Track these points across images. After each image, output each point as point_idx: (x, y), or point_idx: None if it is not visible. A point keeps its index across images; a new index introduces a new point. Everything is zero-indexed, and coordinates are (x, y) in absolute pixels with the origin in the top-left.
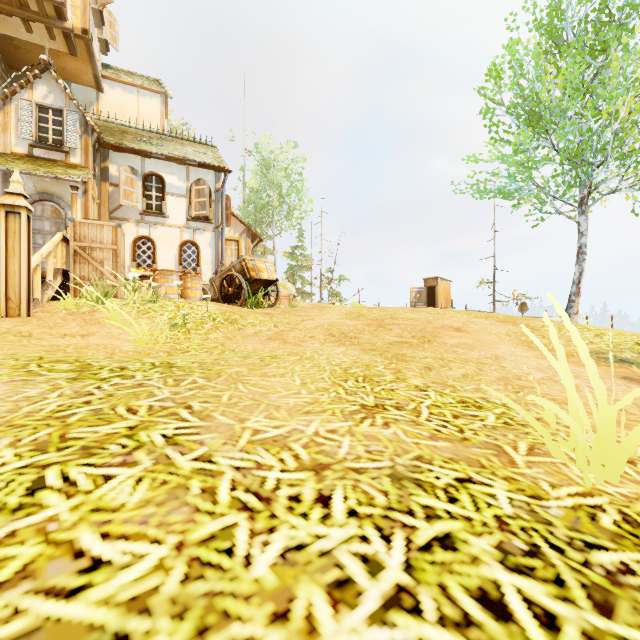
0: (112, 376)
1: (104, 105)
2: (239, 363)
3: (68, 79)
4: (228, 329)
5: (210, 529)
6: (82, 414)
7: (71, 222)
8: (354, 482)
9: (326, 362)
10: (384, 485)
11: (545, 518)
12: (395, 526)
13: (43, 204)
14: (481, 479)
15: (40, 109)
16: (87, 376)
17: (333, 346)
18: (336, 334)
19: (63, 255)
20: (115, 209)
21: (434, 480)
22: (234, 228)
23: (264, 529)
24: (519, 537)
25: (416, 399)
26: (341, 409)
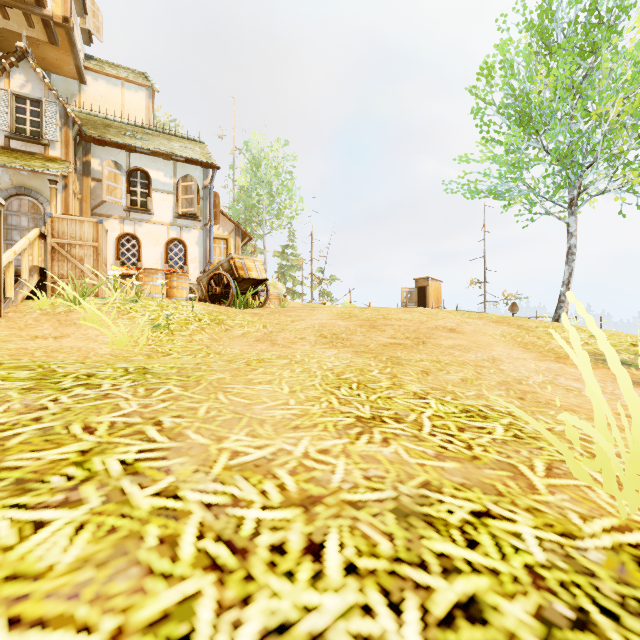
0: (75, 385)
1: (87, 98)
2: (222, 368)
3: (48, 70)
4: (214, 330)
5: (163, 603)
6: (27, 435)
7: (49, 217)
8: (351, 521)
9: (317, 366)
10: (388, 525)
11: (585, 566)
12: (405, 587)
13: (20, 199)
14: (501, 512)
15: (17, 99)
16: (46, 385)
17: (324, 348)
18: (327, 335)
19: (42, 252)
20: (98, 205)
21: (447, 515)
22: (223, 226)
23: (236, 600)
24: (560, 598)
25: (416, 409)
26: (334, 422)
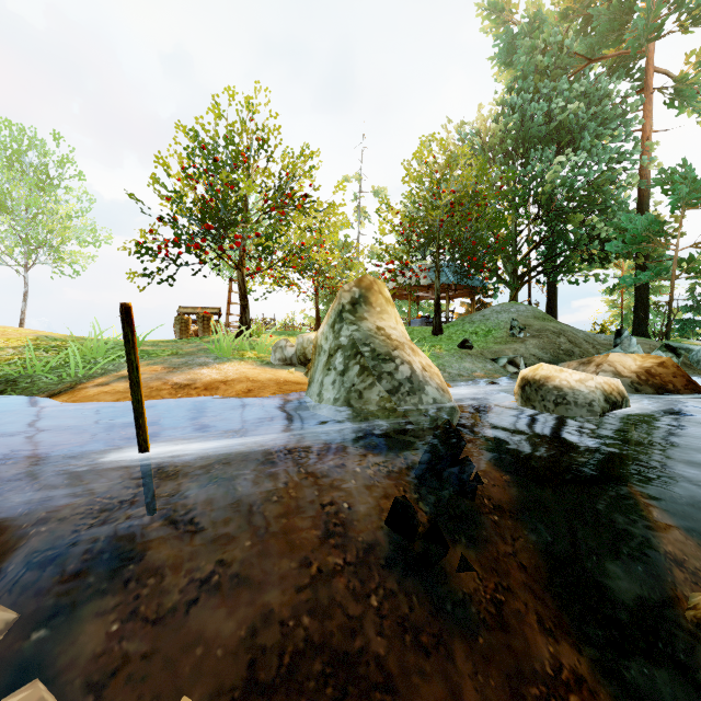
0: None
1: None
2: None
3: None
4: None
5: None
6: None
7: None
8: None
9: None
10: None
11: None
12: None
13: None
14: None
15: None
16: None
17: None
18: None
19: None
20: None
21: None
22: None
23: None
24: None
25: None
26: None
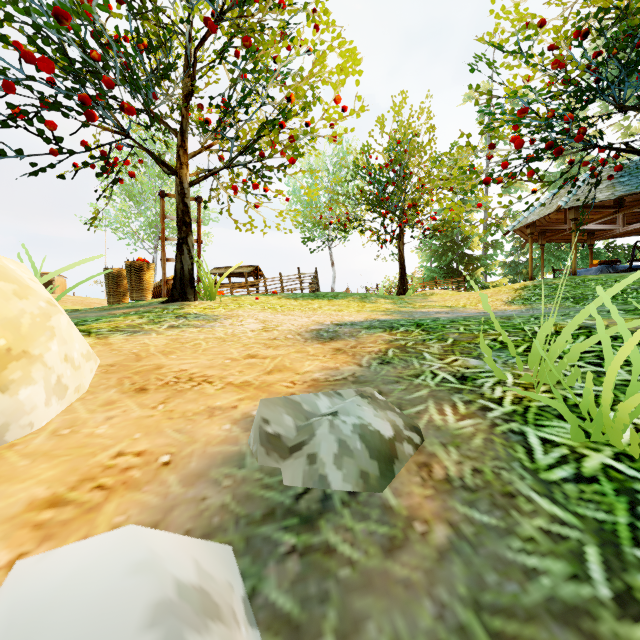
0: None
1: None
2: None
3: None
4: None
5: None
6: None
7: None
8: None
9: None
10: None
11: None
12: None
13: None
14: None
15: None
16: None
17: None
18: None
19: None
20: None
21: None
22: None
23: None
24: None
25: None
26: None
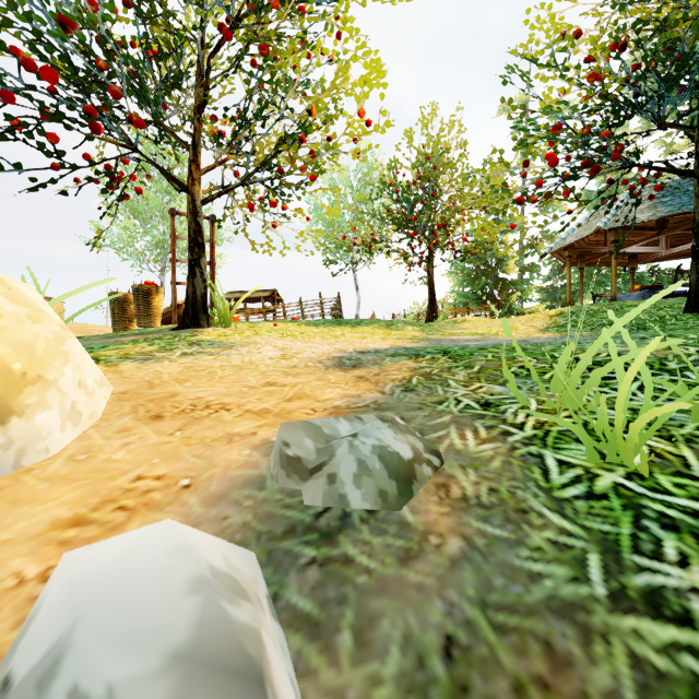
0: None
1: None
2: None
3: None
4: None
5: None
6: None
7: None
8: None
9: None
10: None
11: None
12: None
13: None
14: None
15: None
16: None
17: None
18: None
19: None
20: None
21: None
22: None
23: None
24: None
25: None
26: None
